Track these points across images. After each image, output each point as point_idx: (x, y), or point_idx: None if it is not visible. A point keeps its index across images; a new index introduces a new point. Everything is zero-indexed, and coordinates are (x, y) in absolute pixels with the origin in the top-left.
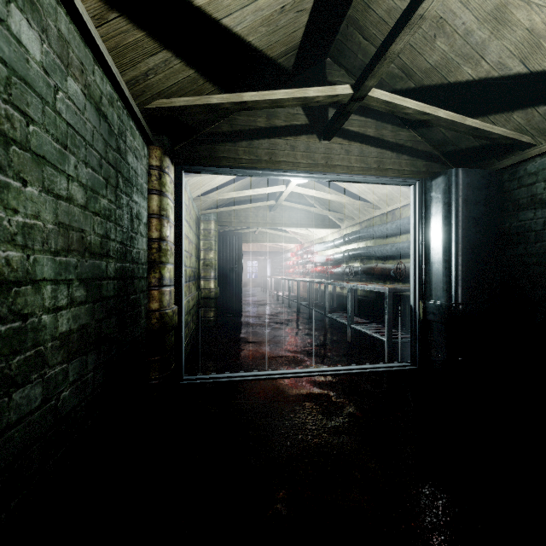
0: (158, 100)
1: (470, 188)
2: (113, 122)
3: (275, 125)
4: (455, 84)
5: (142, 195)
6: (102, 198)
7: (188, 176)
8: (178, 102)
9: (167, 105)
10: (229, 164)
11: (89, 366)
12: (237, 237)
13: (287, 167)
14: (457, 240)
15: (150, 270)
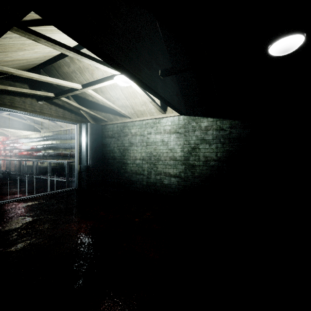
0: None
1: (93, 129)
2: None
3: None
4: (88, 100)
5: None
6: None
7: None
8: None
9: None
10: None
11: None
12: None
13: (21, 110)
14: (90, 145)
15: None
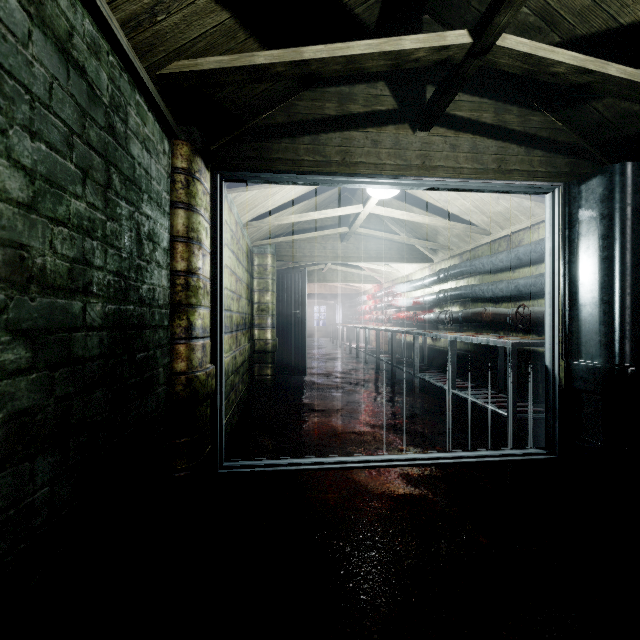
0: (176, 61)
1: None
2: (100, 84)
3: (349, 112)
4: (632, 26)
5: (159, 208)
6: (74, 198)
7: (232, 190)
8: (207, 64)
9: (190, 69)
10: (285, 168)
11: (38, 477)
12: (300, 275)
13: (368, 171)
14: (625, 270)
15: (173, 315)
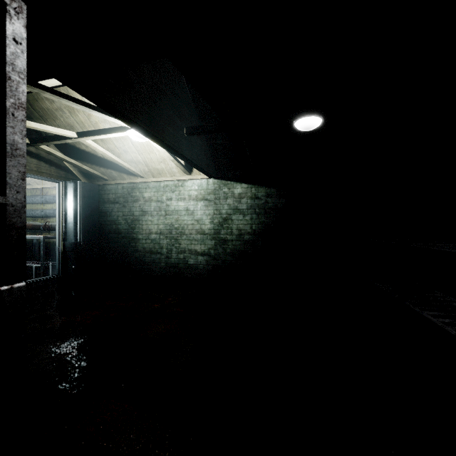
0: None
1: (86, 190)
2: None
3: None
4: (79, 148)
5: None
6: None
7: None
8: None
9: None
10: None
11: None
12: None
13: None
14: (80, 213)
15: None
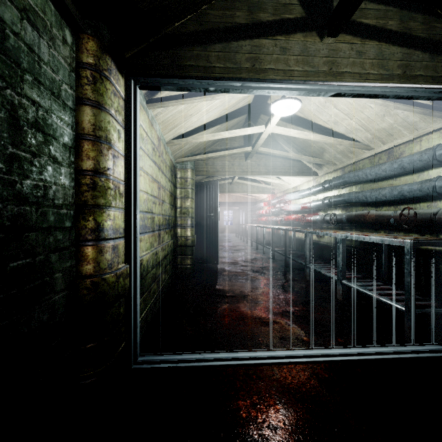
0: None
1: None
2: None
3: (259, 21)
4: None
5: (55, 99)
6: None
7: (152, 106)
8: None
9: None
10: (197, 74)
11: None
12: (214, 186)
13: (276, 77)
14: None
15: (78, 216)
